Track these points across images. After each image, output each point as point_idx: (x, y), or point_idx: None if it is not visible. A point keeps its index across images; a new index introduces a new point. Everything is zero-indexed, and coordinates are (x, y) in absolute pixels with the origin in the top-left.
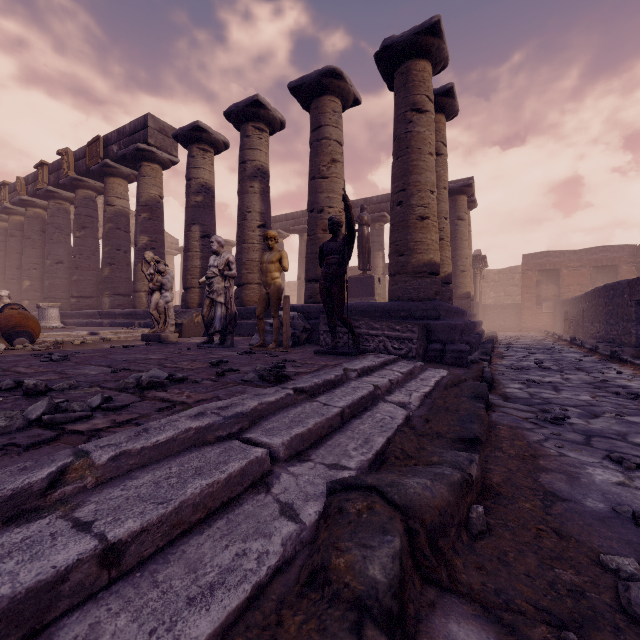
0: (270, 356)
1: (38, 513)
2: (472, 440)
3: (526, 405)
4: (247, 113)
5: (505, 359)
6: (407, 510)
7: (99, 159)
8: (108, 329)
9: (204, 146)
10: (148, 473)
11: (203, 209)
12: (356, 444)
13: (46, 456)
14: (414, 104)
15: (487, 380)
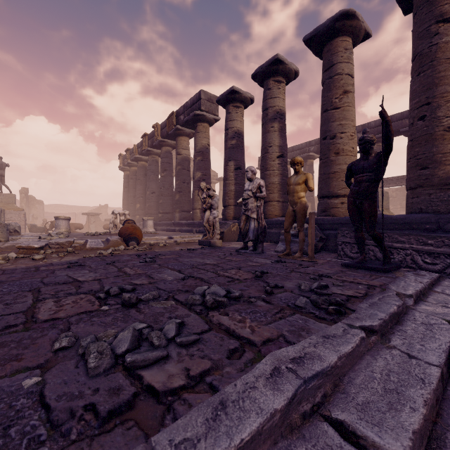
0: (301, 267)
1: None
2: None
3: None
4: (269, 71)
5: None
6: None
7: (173, 126)
8: (178, 234)
9: (237, 104)
10: None
11: (236, 149)
12: None
13: None
14: (441, 15)
15: None
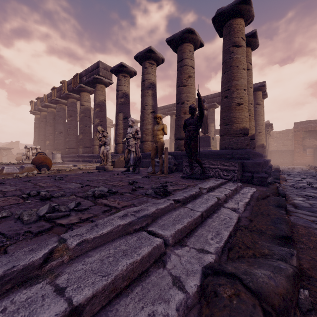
0: (158, 179)
1: (37, 279)
2: (286, 237)
3: (310, 212)
4: (145, 56)
5: (288, 181)
6: (260, 295)
7: (77, 84)
8: (81, 163)
9: (125, 74)
10: (97, 253)
11: (124, 105)
12: (212, 235)
13: (44, 241)
14: (234, 43)
15: (282, 195)
